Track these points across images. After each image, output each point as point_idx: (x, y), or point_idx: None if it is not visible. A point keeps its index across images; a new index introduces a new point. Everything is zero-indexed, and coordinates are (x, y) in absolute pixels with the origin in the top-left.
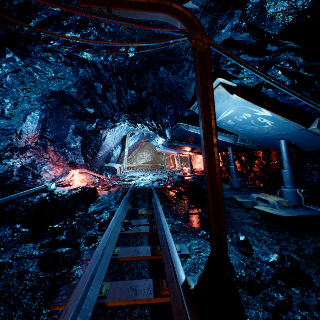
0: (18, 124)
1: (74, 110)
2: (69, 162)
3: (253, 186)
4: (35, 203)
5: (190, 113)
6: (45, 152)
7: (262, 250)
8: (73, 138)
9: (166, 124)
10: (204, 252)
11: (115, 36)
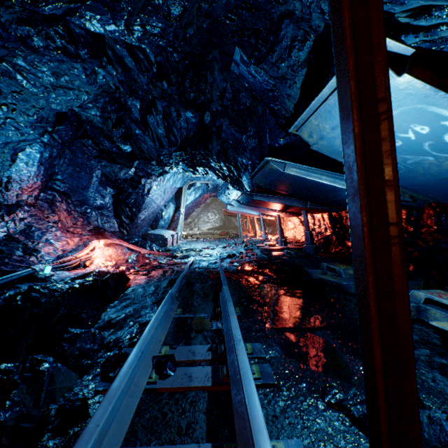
0: (0, 165)
1: (100, 147)
2: (92, 228)
3: None
4: None
5: (288, 139)
6: (52, 212)
7: None
8: (99, 191)
9: (243, 167)
10: None
11: None
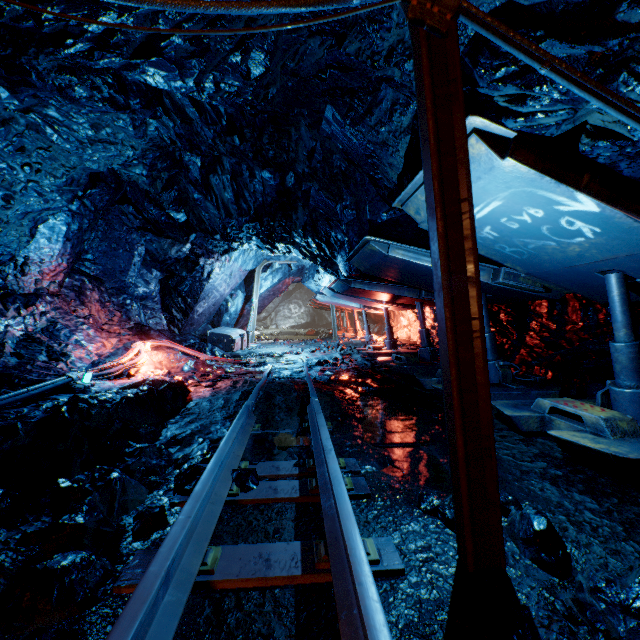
0: (17, 242)
1: (144, 215)
2: (134, 325)
3: (530, 377)
4: (32, 421)
5: (392, 214)
6: (81, 304)
7: (594, 557)
8: (141, 275)
9: (338, 244)
10: (440, 562)
11: (216, 18)
